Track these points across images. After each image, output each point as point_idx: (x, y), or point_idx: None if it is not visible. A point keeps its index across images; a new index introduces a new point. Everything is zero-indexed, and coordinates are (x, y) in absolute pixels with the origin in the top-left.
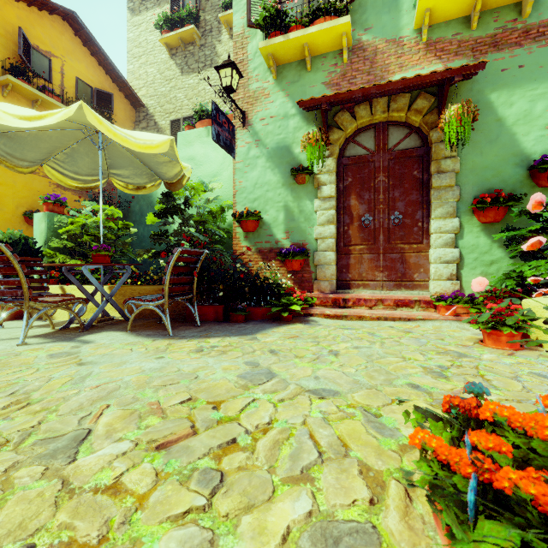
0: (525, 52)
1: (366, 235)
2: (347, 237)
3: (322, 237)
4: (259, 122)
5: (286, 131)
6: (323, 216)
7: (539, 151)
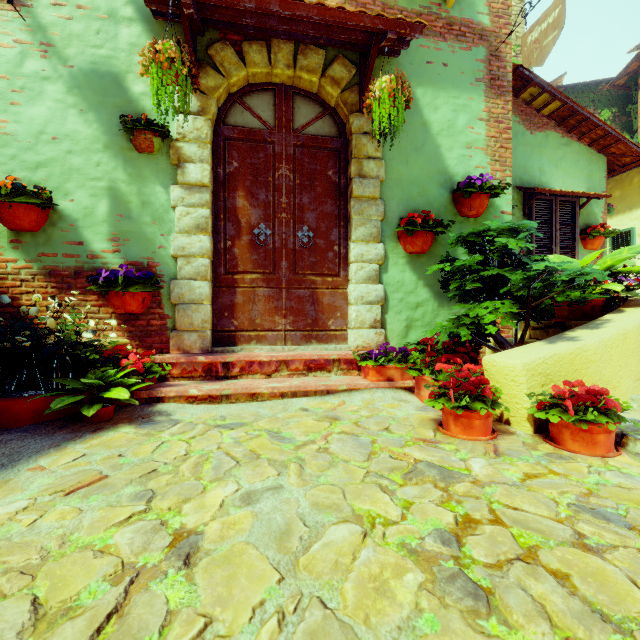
0: (449, 49)
1: (261, 258)
2: (231, 259)
3: (186, 254)
4: (48, 6)
5: (113, 44)
6: (188, 216)
7: (461, 173)
